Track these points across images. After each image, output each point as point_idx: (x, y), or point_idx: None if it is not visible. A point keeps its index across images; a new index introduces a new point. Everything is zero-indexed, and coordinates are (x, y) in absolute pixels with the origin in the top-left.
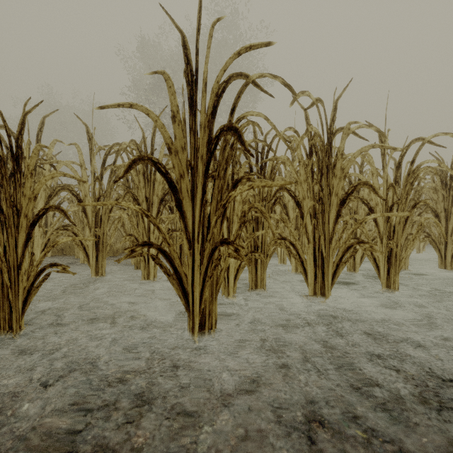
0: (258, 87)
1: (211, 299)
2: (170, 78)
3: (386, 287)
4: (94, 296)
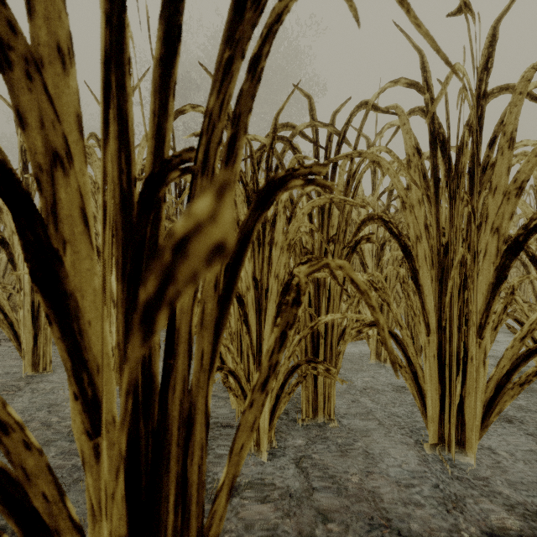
0: None
1: None
2: None
3: None
4: None
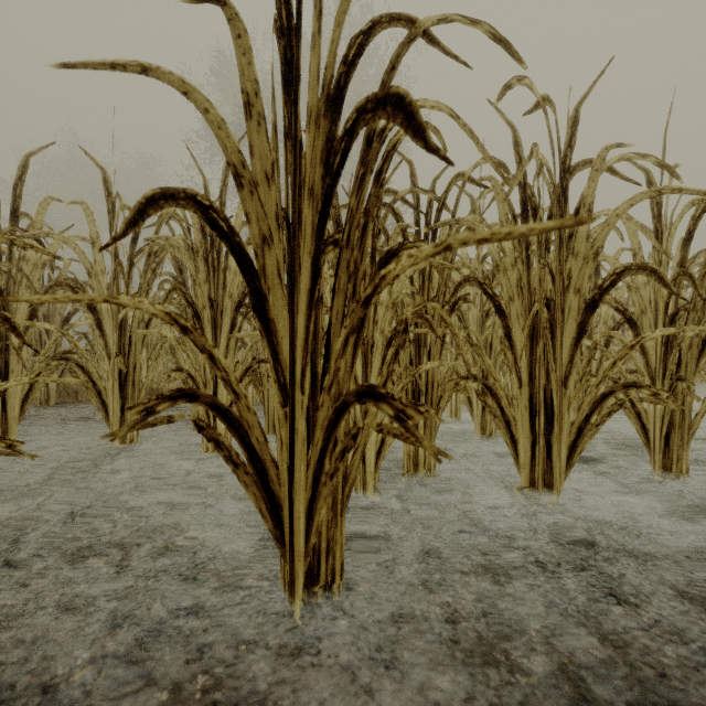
0: (437, 45)
1: (333, 514)
2: (238, 17)
3: (662, 469)
4: (105, 487)
